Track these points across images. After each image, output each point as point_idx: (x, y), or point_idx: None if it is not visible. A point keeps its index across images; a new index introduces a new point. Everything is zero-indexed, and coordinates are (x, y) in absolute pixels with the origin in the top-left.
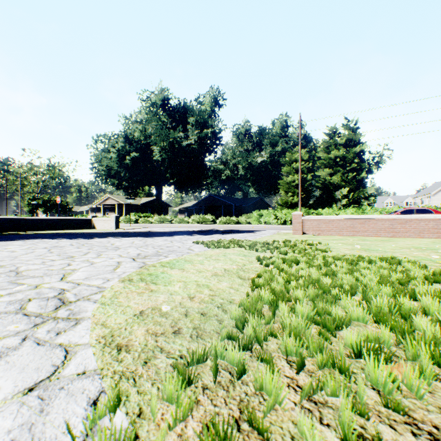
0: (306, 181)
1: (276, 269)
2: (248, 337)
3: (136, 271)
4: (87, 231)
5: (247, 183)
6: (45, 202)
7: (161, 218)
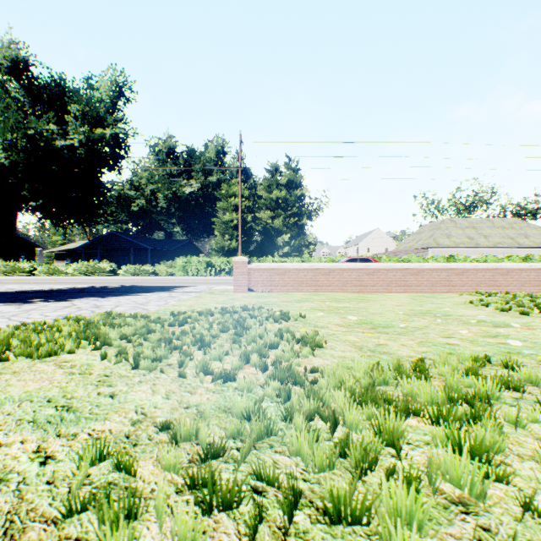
0: (246, 223)
1: None
2: None
3: None
4: None
5: (172, 220)
6: None
7: (9, 267)
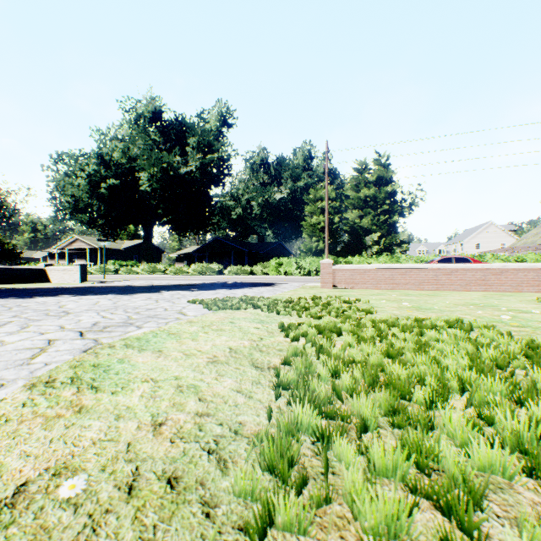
0: (333, 224)
1: (311, 345)
2: None
3: (73, 359)
4: (34, 285)
5: (264, 225)
6: None
7: (151, 268)
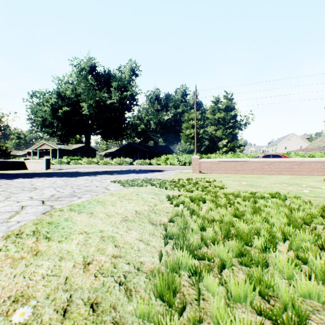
0: (199, 134)
1: (186, 209)
2: None
3: (36, 218)
4: (17, 171)
5: (157, 135)
6: None
7: (89, 161)
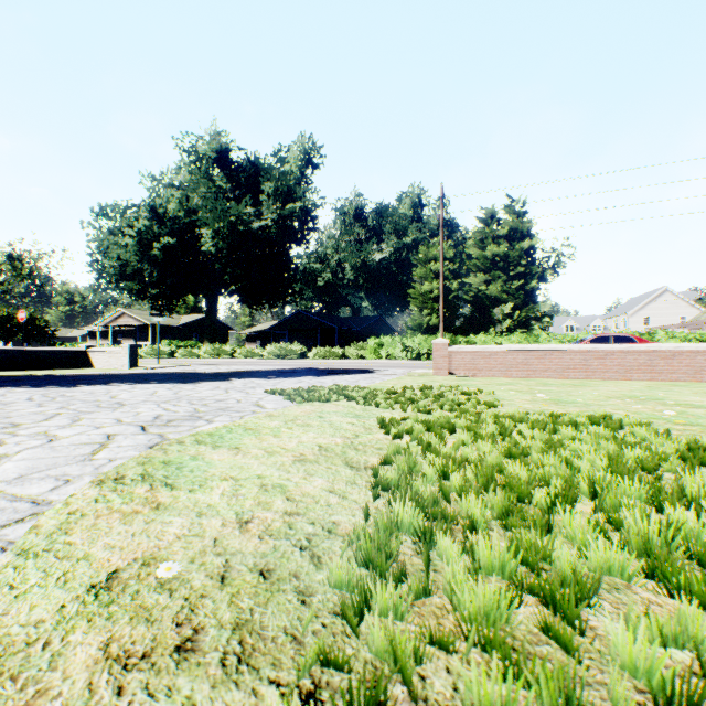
0: (450, 292)
1: (416, 443)
2: (373, 654)
3: (140, 455)
4: (75, 371)
5: (359, 293)
6: (4, 320)
7: (215, 350)
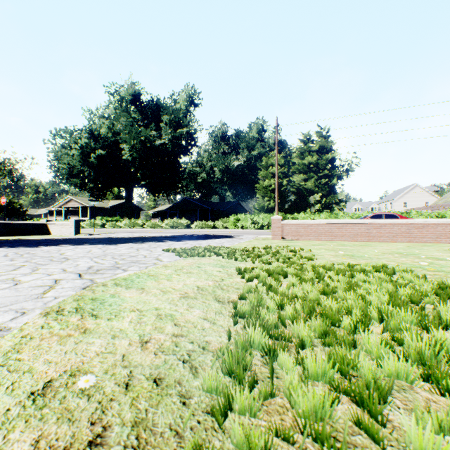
0: (282, 186)
1: (262, 284)
2: (234, 445)
3: (76, 294)
4: (38, 237)
5: (224, 187)
6: None
7: (131, 223)
